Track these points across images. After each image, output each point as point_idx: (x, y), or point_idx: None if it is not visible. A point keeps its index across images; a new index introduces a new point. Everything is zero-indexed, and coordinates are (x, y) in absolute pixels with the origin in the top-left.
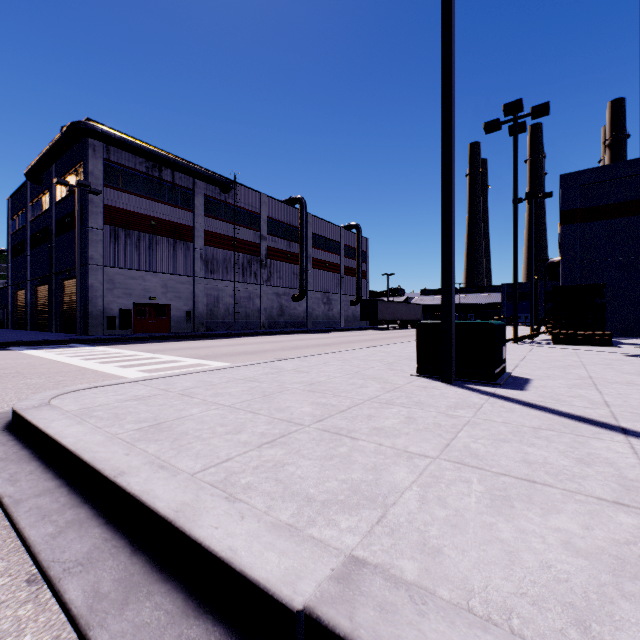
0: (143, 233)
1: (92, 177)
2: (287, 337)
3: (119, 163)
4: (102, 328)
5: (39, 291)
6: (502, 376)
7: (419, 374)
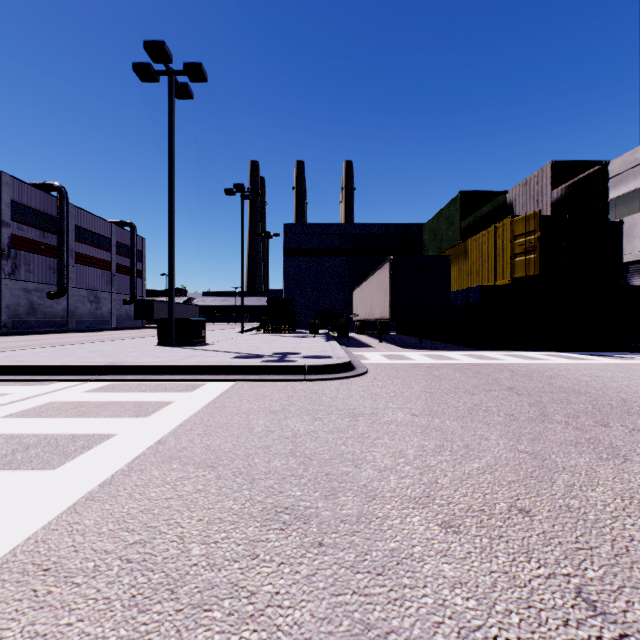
0: None
1: None
2: (47, 336)
3: None
4: None
5: None
6: (201, 344)
7: (159, 345)
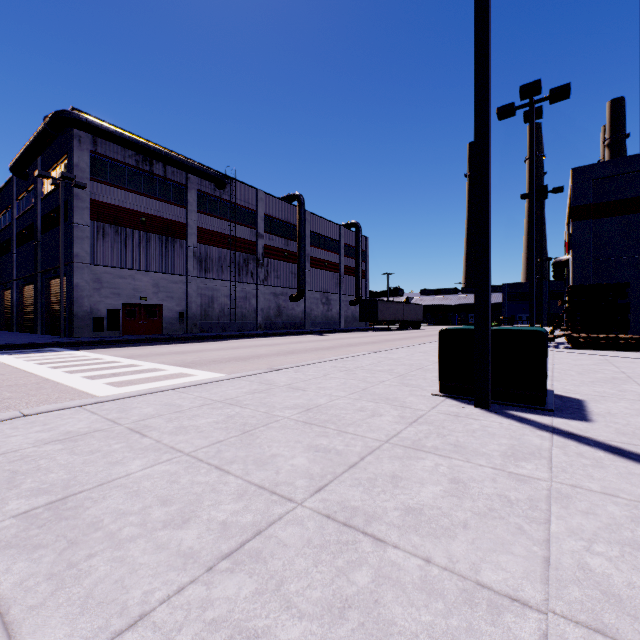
0: (133, 230)
1: (77, 170)
2: (284, 339)
3: (107, 156)
4: (88, 330)
5: (26, 291)
6: (547, 396)
7: (442, 393)
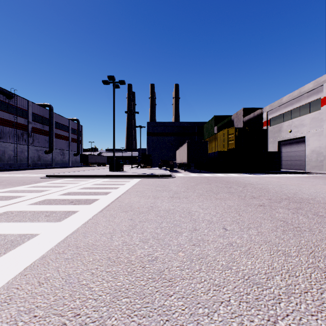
0: None
1: None
2: (53, 169)
3: None
4: None
5: None
6: (122, 171)
7: (109, 171)
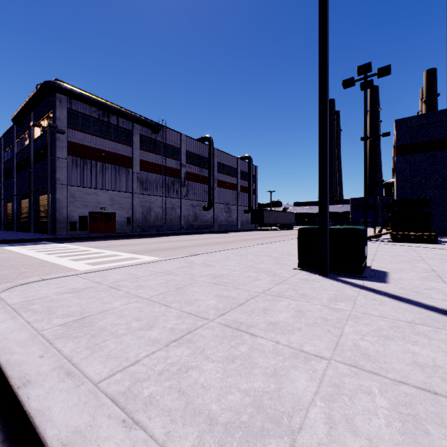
0: (96, 161)
1: (59, 121)
2: (199, 236)
3: (78, 111)
4: (66, 230)
5: (22, 203)
6: (365, 270)
7: (300, 268)
